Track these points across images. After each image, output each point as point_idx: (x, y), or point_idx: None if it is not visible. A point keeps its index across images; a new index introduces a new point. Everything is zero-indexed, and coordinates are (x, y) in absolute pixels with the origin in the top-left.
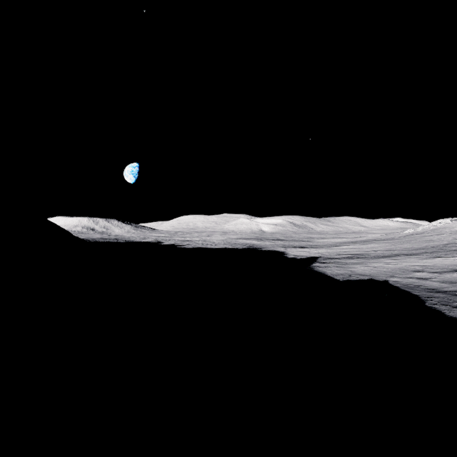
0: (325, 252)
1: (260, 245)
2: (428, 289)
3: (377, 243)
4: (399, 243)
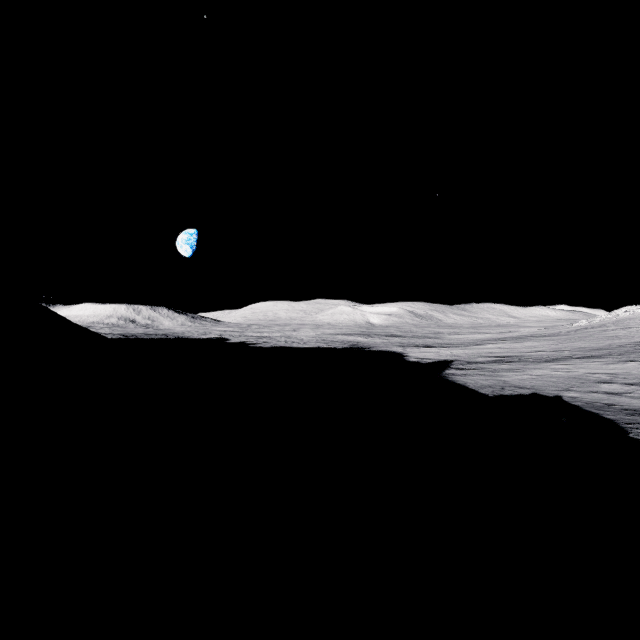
0: (462, 353)
1: (367, 344)
2: (626, 410)
3: (536, 341)
4: (569, 341)
